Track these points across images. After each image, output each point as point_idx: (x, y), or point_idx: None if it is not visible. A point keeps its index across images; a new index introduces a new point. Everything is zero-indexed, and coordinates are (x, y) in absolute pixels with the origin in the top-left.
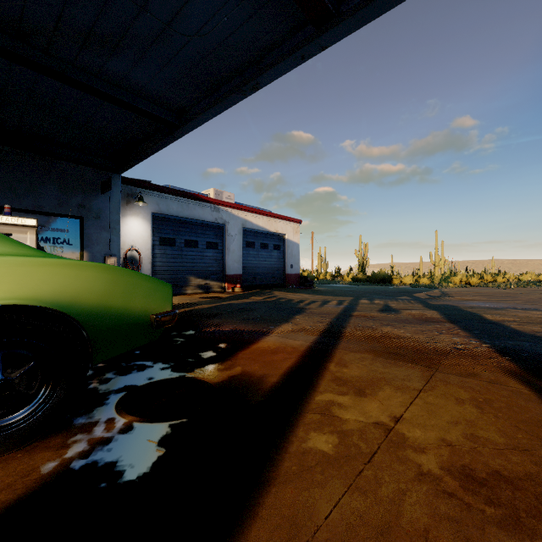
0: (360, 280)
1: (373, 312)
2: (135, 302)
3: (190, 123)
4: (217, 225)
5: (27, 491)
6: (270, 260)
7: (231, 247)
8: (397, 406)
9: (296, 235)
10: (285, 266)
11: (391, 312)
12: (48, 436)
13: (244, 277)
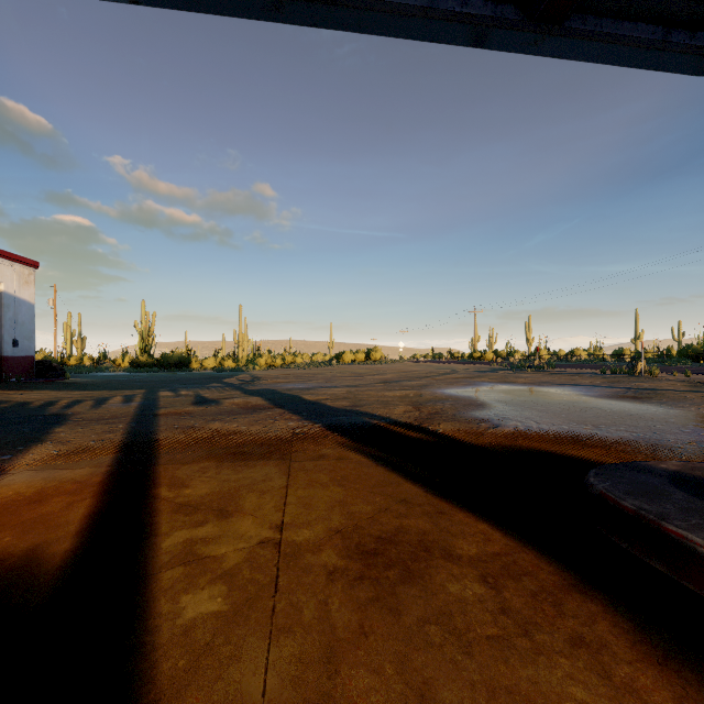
0: (144, 365)
1: (187, 406)
2: None
3: None
4: None
5: None
6: None
7: None
8: (273, 512)
9: (27, 288)
10: (0, 342)
11: (211, 403)
12: None
13: None
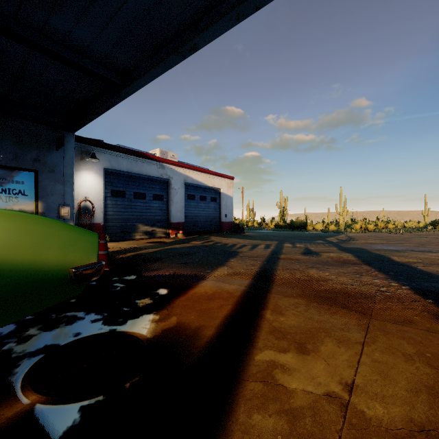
0: (281, 227)
1: (297, 254)
2: (47, 255)
3: (134, 83)
4: (162, 180)
5: None
6: (208, 210)
7: (175, 199)
8: (345, 366)
9: (230, 190)
10: (221, 215)
11: (313, 254)
12: None
13: (186, 224)
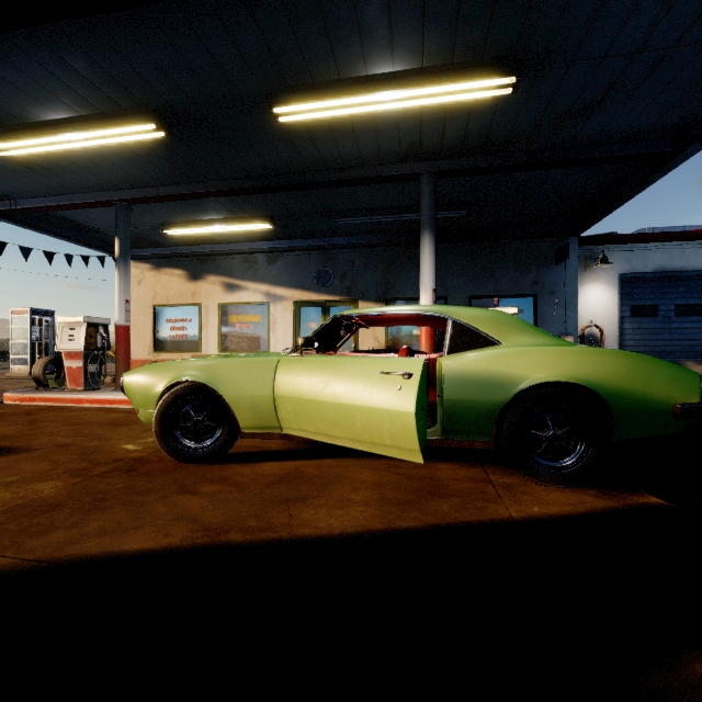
0: None
1: None
2: (655, 389)
3: (701, 140)
4: None
5: (588, 512)
6: None
7: None
8: None
9: None
10: None
11: None
12: (581, 487)
13: None
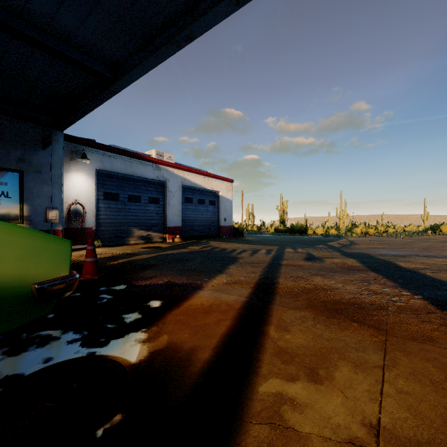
0: (281, 231)
1: (300, 260)
2: (0, 268)
3: (126, 76)
4: (158, 182)
5: None
6: (206, 214)
7: (171, 202)
8: (366, 399)
9: (229, 193)
10: (220, 219)
11: (316, 260)
12: None
13: (183, 229)
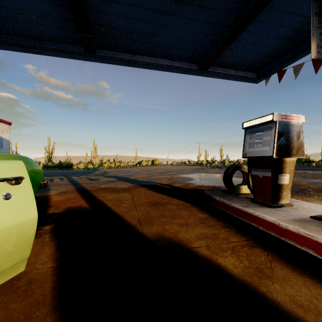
0: (50, 167)
1: (88, 181)
2: (38, 176)
3: None
4: None
5: (55, 242)
6: None
7: None
8: (131, 200)
9: (7, 134)
10: None
11: (96, 180)
12: None
13: None
